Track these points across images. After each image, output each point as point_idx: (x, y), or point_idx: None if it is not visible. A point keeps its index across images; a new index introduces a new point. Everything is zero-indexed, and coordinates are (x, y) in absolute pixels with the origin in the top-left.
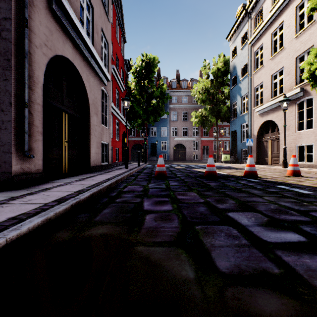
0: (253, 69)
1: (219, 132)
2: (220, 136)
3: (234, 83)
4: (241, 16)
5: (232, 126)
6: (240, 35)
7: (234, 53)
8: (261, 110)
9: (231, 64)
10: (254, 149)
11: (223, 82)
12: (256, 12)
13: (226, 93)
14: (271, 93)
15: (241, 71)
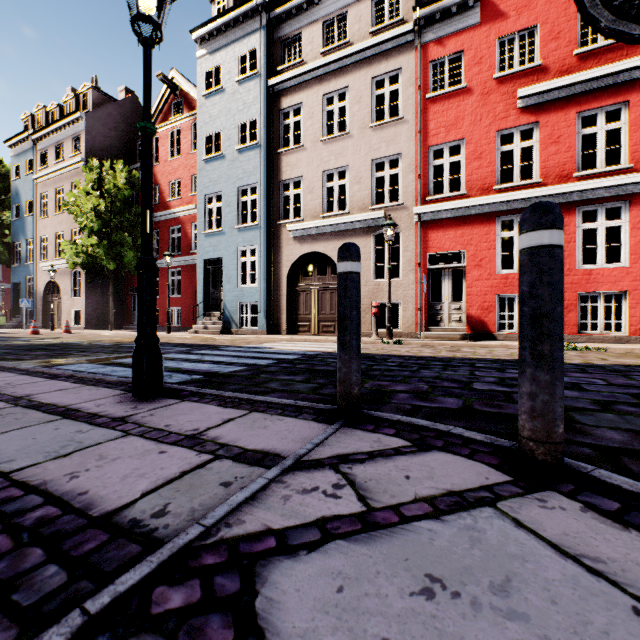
0: (40, 213)
1: (2, 272)
2: (6, 281)
3: (19, 213)
4: (25, 134)
5: (14, 275)
6: (25, 156)
7: (19, 168)
8: (47, 267)
9: (13, 184)
10: (41, 311)
11: (1, 201)
12: (43, 148)
13: (6, 221)
14: (56, 252)
15: (27, 205)
